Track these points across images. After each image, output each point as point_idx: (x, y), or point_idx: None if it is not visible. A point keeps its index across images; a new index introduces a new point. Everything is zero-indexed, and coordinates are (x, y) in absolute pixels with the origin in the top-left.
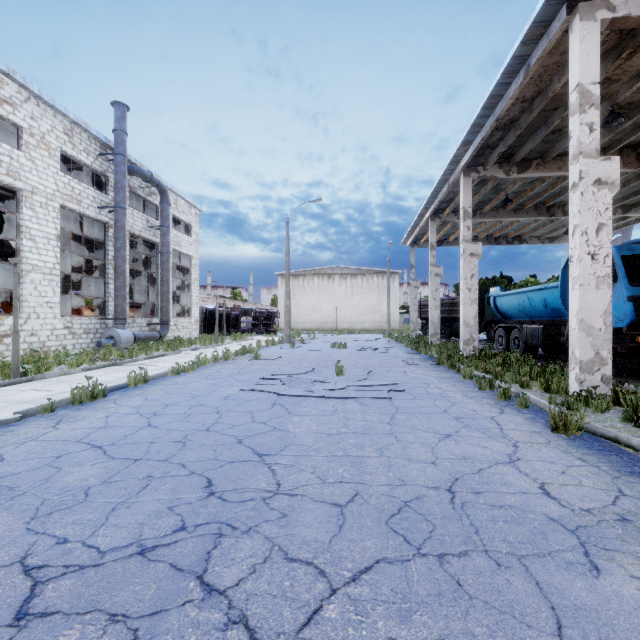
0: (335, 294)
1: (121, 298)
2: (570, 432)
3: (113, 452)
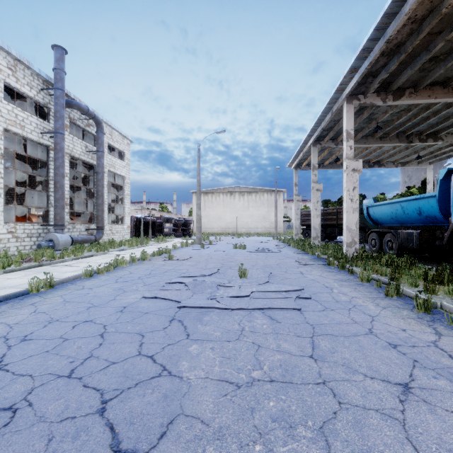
0: (235, 207)
1: (60, 208)
2: None
3: None
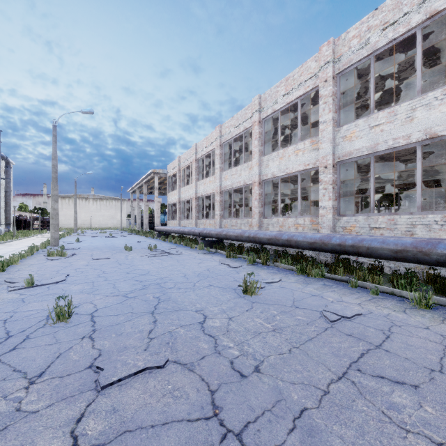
0: (90, 209)
1: None
2: (148, 237)
3: (86, 240)
